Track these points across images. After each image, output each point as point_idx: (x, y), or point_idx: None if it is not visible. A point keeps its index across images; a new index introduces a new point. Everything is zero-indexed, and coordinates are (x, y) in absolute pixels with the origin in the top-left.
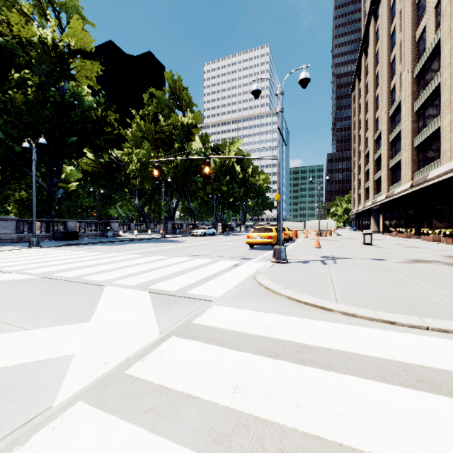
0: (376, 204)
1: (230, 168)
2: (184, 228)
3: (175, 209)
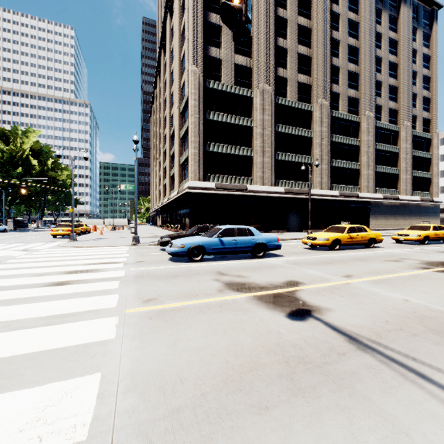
0: (158, 207)
1: (24, 160)
2: None
3: None
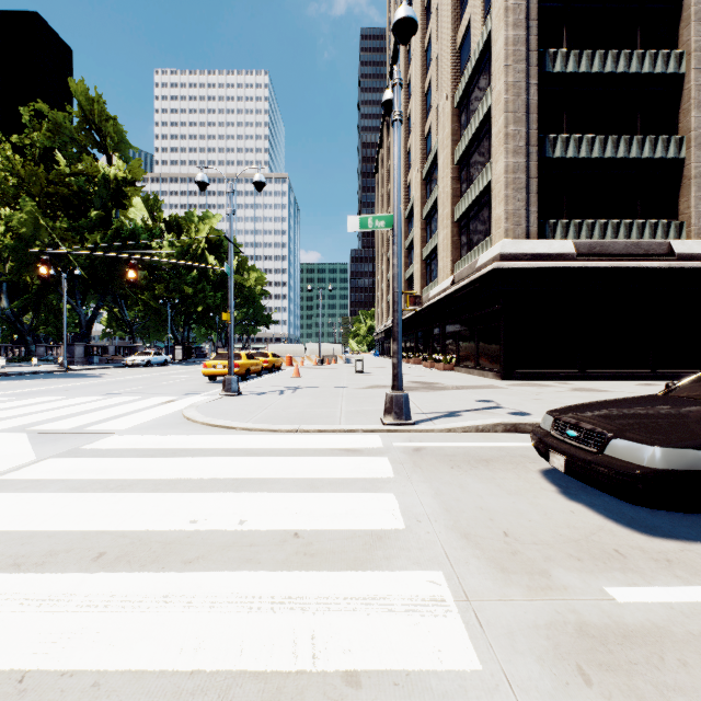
0: None
1: (199, 257)
2: (110, 353)
3: (91, 322)
